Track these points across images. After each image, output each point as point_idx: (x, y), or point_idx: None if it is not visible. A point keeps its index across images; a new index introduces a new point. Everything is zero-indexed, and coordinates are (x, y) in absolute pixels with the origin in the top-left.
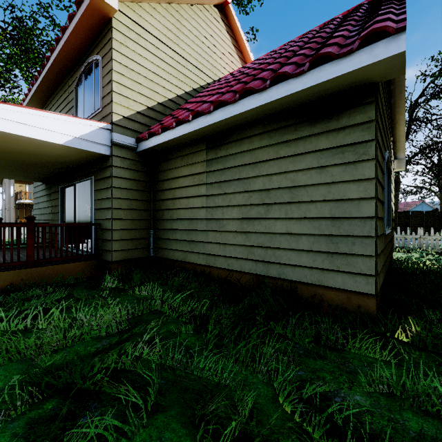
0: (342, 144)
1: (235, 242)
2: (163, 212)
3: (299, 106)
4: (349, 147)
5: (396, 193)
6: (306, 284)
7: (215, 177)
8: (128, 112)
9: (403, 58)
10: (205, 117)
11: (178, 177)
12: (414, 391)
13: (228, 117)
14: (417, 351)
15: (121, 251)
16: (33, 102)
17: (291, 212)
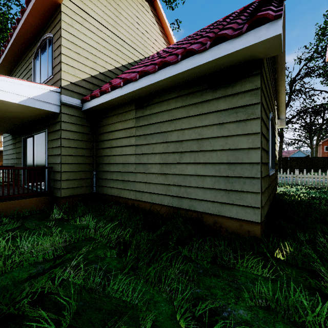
0: (236, 106)
1: (157, 182)
2: (103, 158)
3: (204, 76)
4: (241, 108)
5: (281, 144)
6: (209, 214)
7: (142, 131)
8: (75, 79)
9: (280, 39)
10: (133, 83)
11: (114, 131)
12: (285, 306)
13: (150, 83)
14: (289, 269)
15: (68, 188)
16: (1, 70)
17: (198, 158)
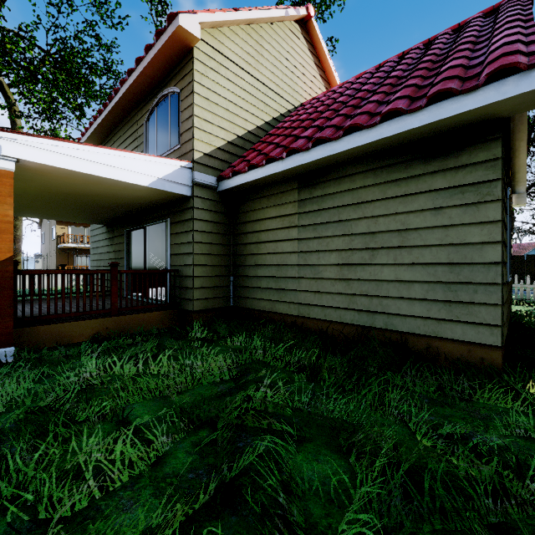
0: (462, 184)
1: (334, 290)
2: (245, 257)
3: (411, 142)
4: (470, 187)
5: None
6: (419, 335)
7: (309, 219)
8: (209, 148)
9: None
10: (301, 154)
11: (264, 219)
12: None
13: (330, 154)
14: None
15: (201, 299)
16: (93, 137)
17: (401, 257)
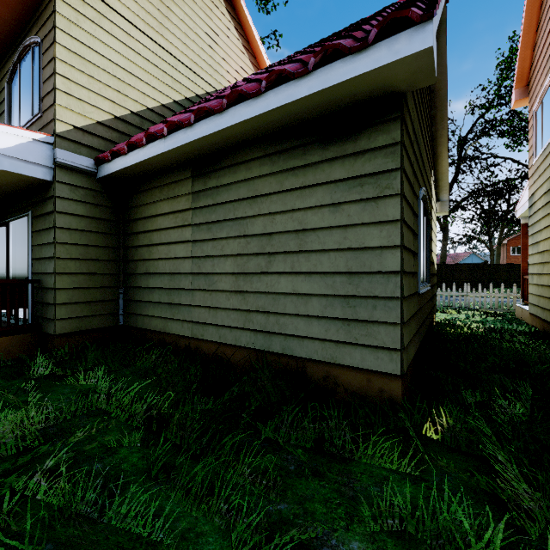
0: (360, 174)
1: (229, 306)
2: (136, 263)
3: (308, 120)
4: (369, 178)
5: (444, 242)
6: (317, 362)
7: (204, 216)
8: (83, 121)
9: (431, 57)
10: (185, 130)
11: (156, 216)
12: (431, 531)
13: (214, 131)
14: (444, 458)
15: (70, 319)
16: None
17: (299, 264)
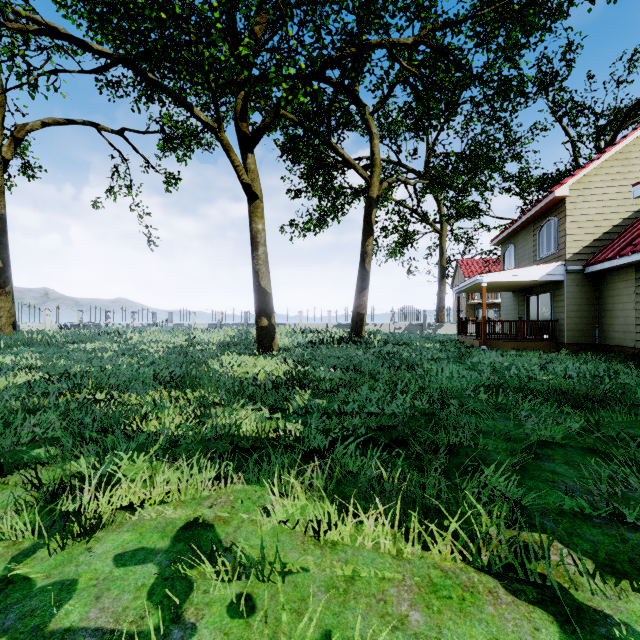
0: None
1: None
2: (605, 312)
3: None
4: None
5: None
6: None
7: None
8: (577, 249)
9: None
10: (626, 257)
11: (616, 289)
12: None
13: (639, 259)
14: None
15: (571, 337)
16: (504, 238)
17: None
